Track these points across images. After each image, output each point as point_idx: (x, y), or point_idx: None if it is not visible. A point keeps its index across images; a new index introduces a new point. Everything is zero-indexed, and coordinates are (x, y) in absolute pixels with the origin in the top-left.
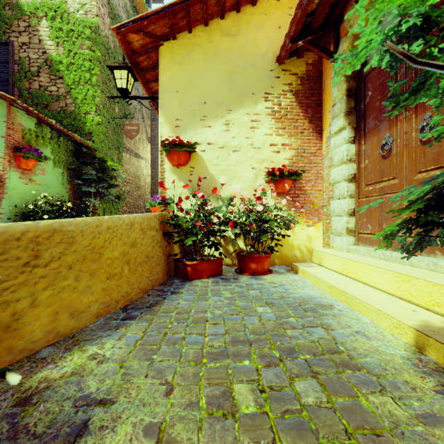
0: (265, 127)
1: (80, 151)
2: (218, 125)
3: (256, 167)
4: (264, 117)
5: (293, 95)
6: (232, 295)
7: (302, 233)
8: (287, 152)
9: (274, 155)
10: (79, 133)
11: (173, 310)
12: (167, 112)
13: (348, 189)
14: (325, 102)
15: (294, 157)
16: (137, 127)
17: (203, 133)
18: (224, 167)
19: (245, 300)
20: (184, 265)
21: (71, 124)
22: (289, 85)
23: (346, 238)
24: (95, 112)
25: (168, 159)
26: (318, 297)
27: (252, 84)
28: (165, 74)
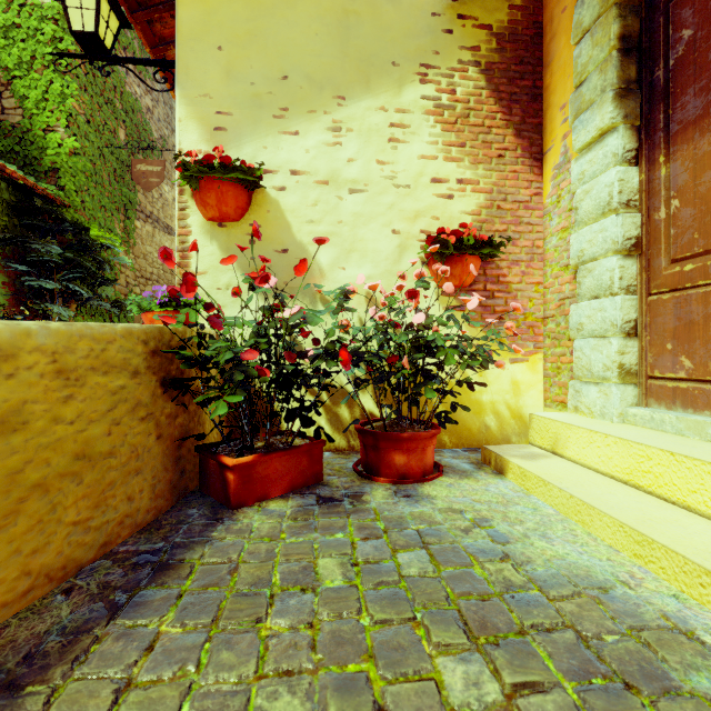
0: (421, 140)
1: (27, 204)
2: (316, 130)
3: (401, 229)
4: (419, 118)
5: (482, 73)
6: (348, 577)
7: (501, 377)
8: (469, 199)
9: (440, 203)
10: (31, 170)
11: (101, 708)
12: (195, 93)
13: (623, 274)
14: (552, 89)
15: (484, 210)
16: (161, 168)
17: (281, 147)
18: (329, 227)
19: (390, 606)
20: (220, 465)
21: (13, 151)
22: (473, 51)
23: (619, 391)
24: (66, 128)
25: (196, 205)
26: (613, 582)
27: (392, 43)
28: (190, 5)
